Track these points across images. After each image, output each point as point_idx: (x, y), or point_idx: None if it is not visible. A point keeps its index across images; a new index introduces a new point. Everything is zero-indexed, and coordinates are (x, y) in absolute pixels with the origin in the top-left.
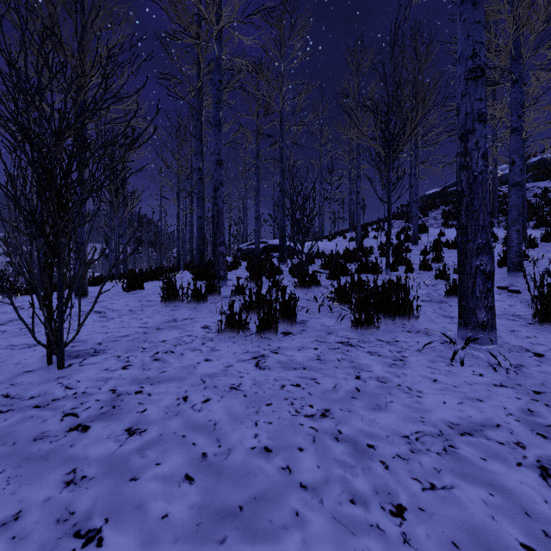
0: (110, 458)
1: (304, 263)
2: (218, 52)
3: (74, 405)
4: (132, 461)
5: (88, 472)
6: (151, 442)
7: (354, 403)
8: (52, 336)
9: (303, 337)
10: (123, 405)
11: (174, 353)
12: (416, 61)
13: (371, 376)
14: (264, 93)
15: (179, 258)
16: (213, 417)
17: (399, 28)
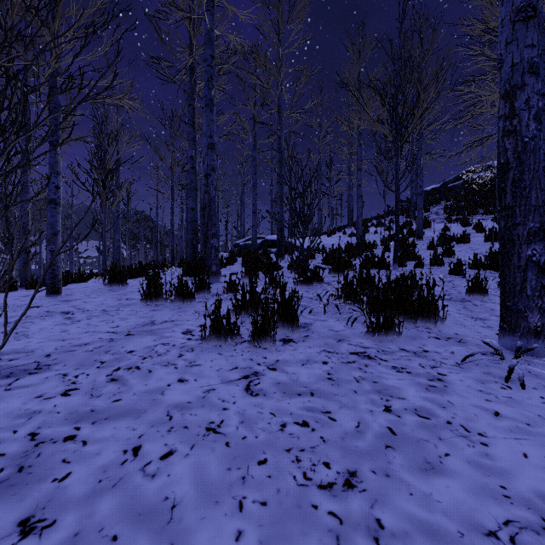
0: None
1: (305, 256)
2: (209, 25)
3: None
4: None
5: None
6: None
7: (391, 458)
8: None
9: (307, 345)
10: (36, 466)
11: (139, 369)
12: (420, 47)
13: (406, 407)
14: (261, 78)
15: (173, 254)
16: (173, 492)
17: (408, 1)
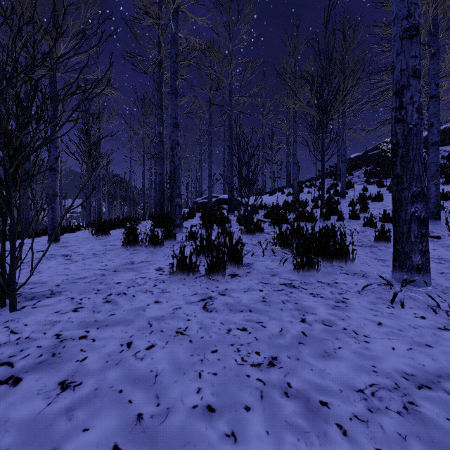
0: (33, 421)
1: (249, 212)
2: (174, 30)
3: (13, 352)
4: (56, 425)
5: (2, 441)
6: (84, 400)
7: (301, 349)
8: (2, 279)
9: (249, 278)
10: (64, 353)
11: (126, 295)
12: (344, 43)
13: (316, 319)
14: (215, 69)
15: (144, 210)
16: (155, 367)
17: (331, 10)
